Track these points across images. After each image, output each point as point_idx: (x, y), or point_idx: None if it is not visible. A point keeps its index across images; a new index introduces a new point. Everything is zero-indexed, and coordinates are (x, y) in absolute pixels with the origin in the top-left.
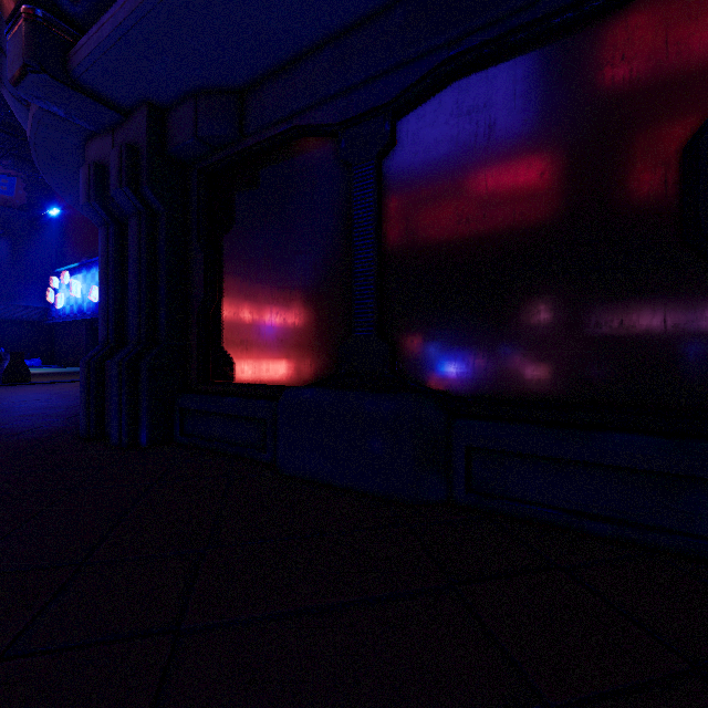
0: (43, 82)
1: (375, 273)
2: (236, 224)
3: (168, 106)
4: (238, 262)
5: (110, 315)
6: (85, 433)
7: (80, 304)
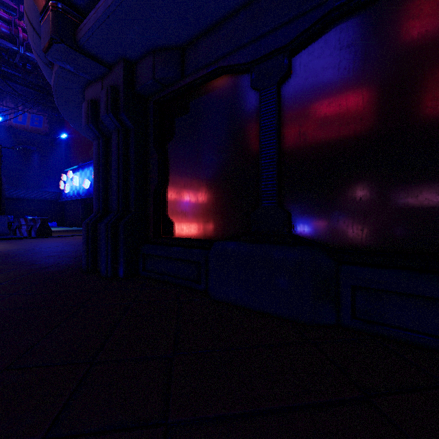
0: (62, 49)
1: (277, 163)
2: (178, 134)
3: (136, 61)
4: (179, 159)
5: (99, 195)
6: (85, 268)
7: (78, 190)
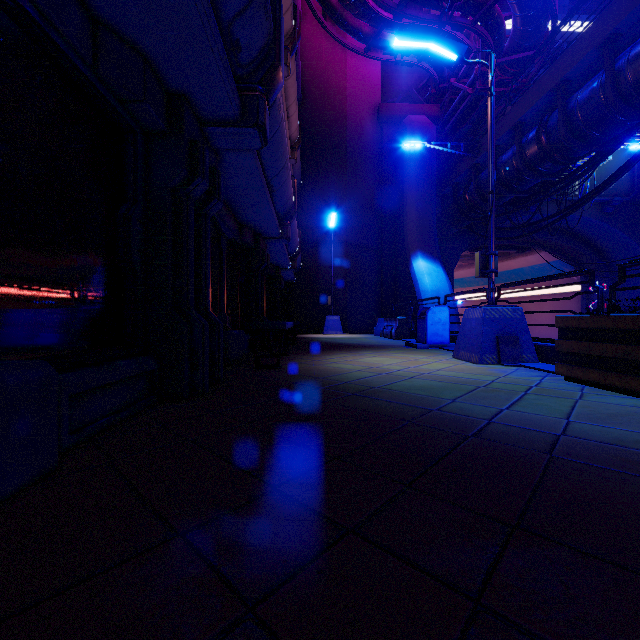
0: None
1: None
2: None
3: None
4: None
5: None
6: None
7: None
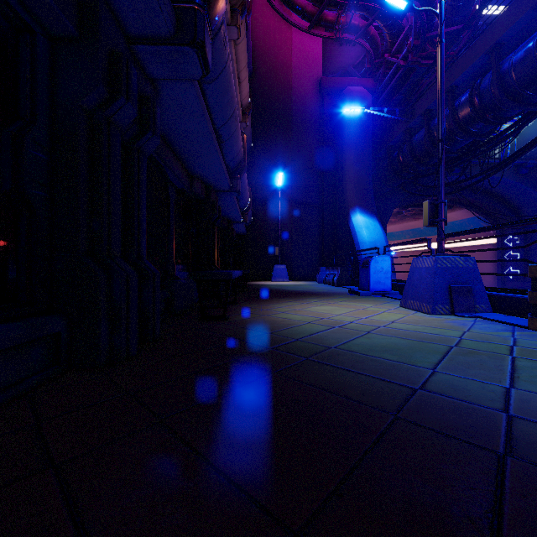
0: None
1: None
2: None
3: None
4: None
5: None
6: None
7: None
